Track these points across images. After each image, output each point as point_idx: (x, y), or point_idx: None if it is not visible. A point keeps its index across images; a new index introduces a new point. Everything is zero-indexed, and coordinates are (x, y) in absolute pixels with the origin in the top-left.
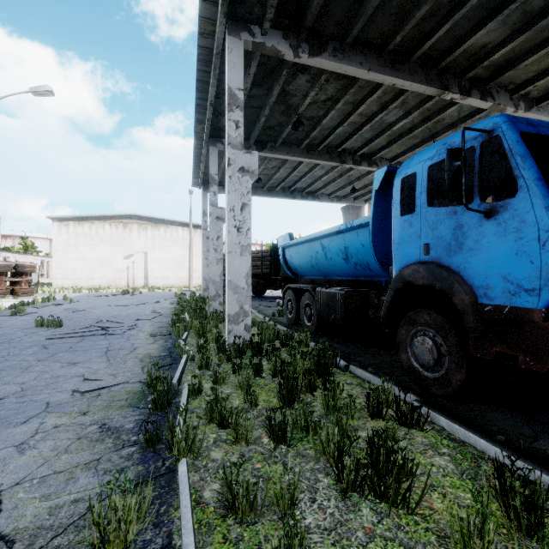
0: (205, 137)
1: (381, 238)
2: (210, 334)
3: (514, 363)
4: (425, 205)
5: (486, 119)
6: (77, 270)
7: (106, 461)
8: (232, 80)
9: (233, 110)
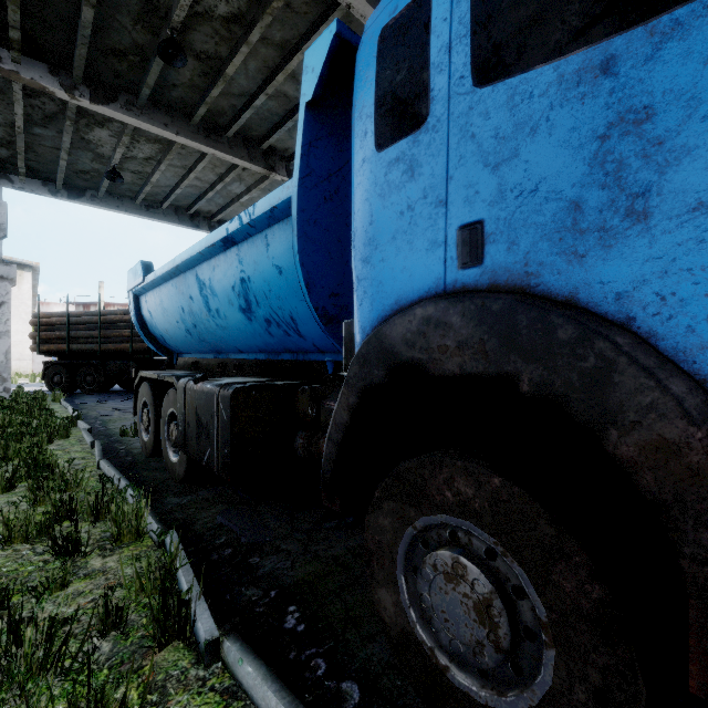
0: None
1: (323, 247)
2: None
3: None
4: (468, 83)
5: None
6: None
7: None
8: None
9: None
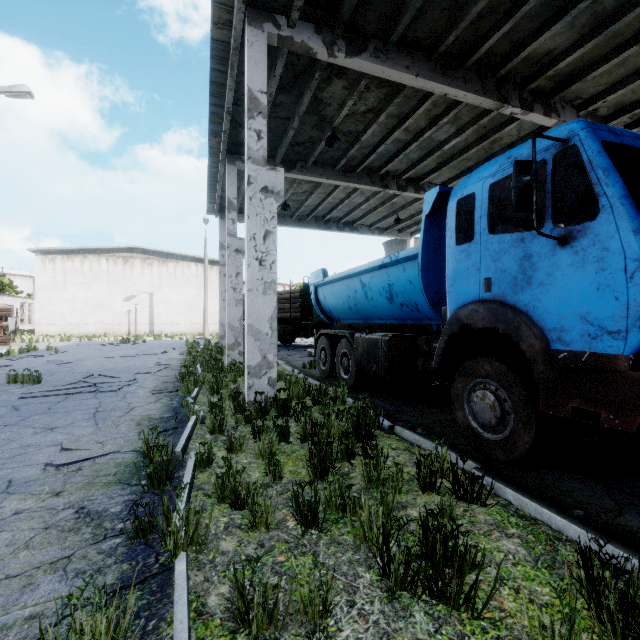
0: (221, 153)
1: (432, 272)
2: (226, 391)
3: (594, 421)
4: (486, 231)
5: (560, 126)
6: (66, 314)
7: (80, 558)
8: (253, 80)
9: (254, 117)
